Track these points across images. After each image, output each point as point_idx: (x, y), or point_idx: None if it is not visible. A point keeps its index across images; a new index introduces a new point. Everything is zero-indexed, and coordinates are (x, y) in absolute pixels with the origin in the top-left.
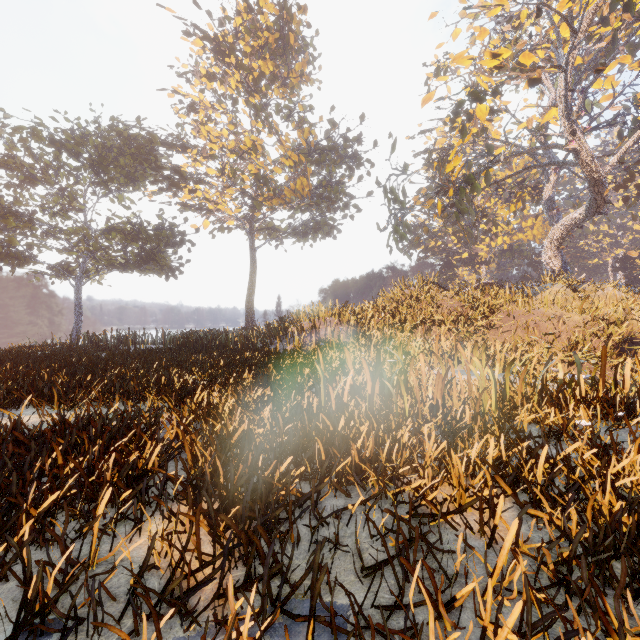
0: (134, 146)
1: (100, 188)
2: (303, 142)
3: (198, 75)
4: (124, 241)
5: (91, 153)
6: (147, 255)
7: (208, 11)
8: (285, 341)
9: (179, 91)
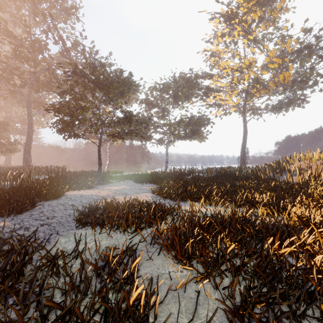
0: (189, 82)
1: (175, 104)
2: (288, 49)
3: (216, 37)
4: (185, 126)
5: (173, 90)
6: (194, 131)
7: (221, 2)
8: (284, 175)
9: (206, 49)
